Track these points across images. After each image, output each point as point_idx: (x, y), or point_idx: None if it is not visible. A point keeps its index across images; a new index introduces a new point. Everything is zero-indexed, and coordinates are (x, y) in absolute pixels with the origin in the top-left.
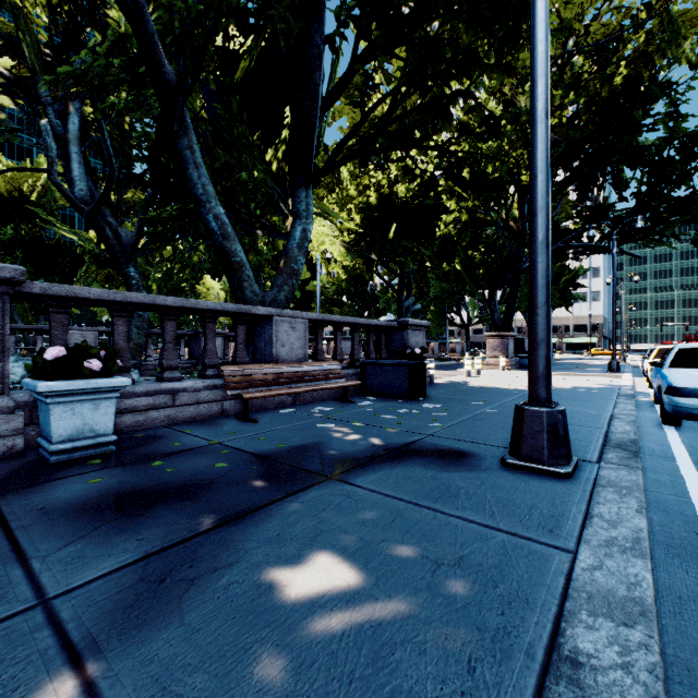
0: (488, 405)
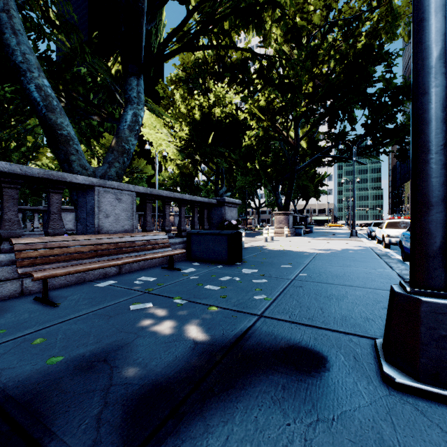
0: (295, 268)
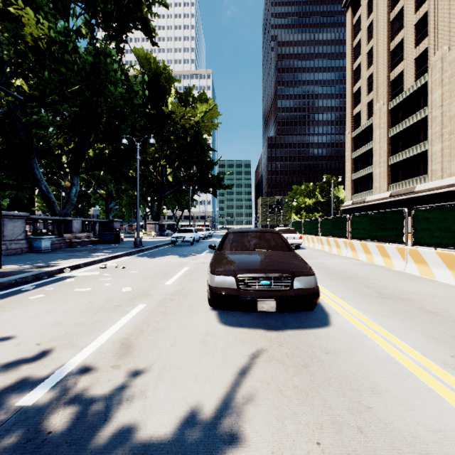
0: None
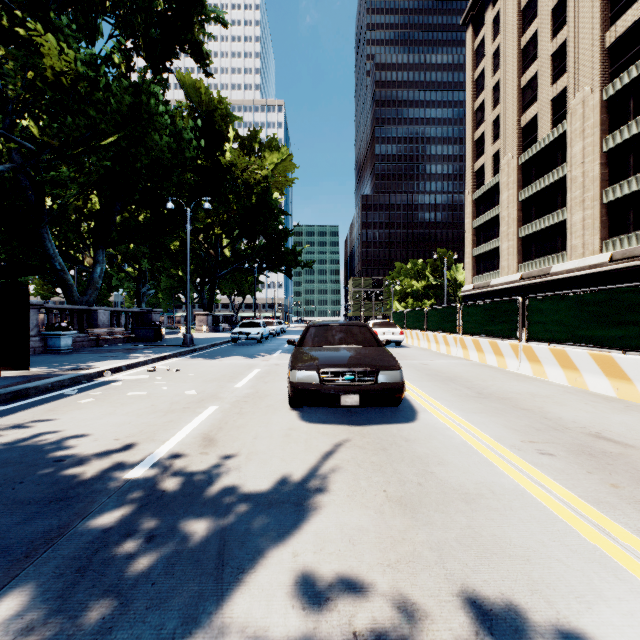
0: None
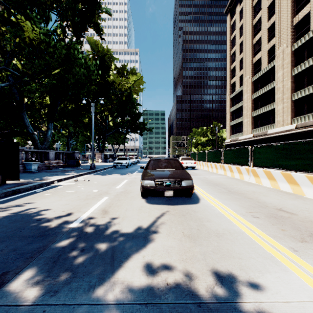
0: None
